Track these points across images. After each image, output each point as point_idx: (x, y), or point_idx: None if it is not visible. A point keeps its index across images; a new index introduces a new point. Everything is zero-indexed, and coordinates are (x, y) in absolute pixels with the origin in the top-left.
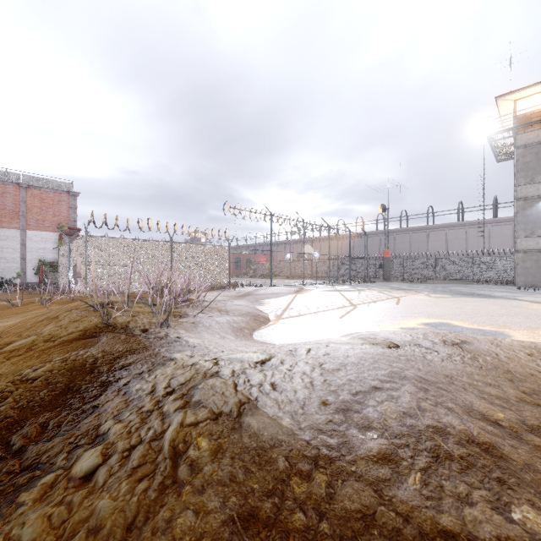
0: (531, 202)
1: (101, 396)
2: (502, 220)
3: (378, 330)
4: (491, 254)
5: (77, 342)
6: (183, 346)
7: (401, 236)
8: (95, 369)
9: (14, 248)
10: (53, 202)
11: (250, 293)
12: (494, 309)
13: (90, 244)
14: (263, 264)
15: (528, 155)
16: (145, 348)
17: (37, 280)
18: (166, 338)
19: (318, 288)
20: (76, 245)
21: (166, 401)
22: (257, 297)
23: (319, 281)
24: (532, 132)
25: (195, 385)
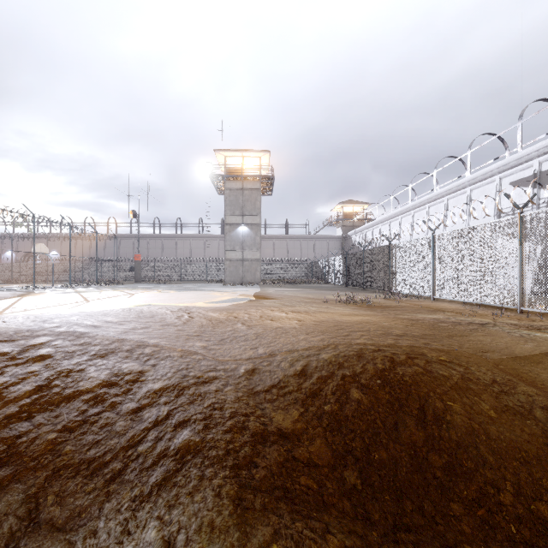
0: (233, 227)
1: None
2: None
3: None
4: (220, 261)
5: None
6: None
7: (154, 241)
8: None
9: None
10: None
11: None
12: (190, 296)
13: None
14: None
15: (232, 195)
16: None
17: None
18: None
19: (53, 291)
20: None
21: None
22: None
23: (58, 285)
24: (234, 181)
25: None
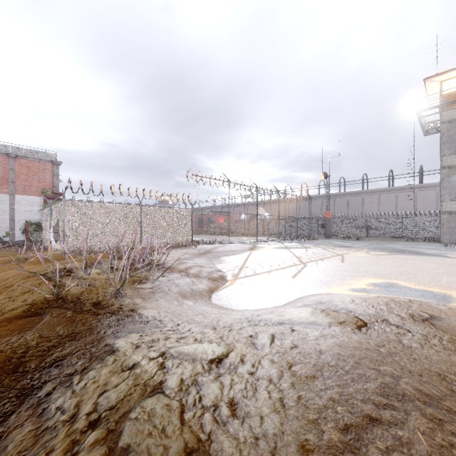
0: (455, 170)
1: (12, 414)
2: (427, 185)
3: (331, 291)
4: (417, 215)
5: (15, 323)
6: (134, 322)
7: (339, 199)
8: (19, 366)
9: (4, 210)
10: (39, 170)
11: (210, 251)
12: (433, 268)
13: (67, 207)
14: (221, 223)
15: (453, 129)
16: (90, 330)
17: (24, 238)
18: (117, 313)
19: (269, 245)
20: (56, 208)
21: (82, 447)
22: (216, 254)
23: (270, 239)
24: (455, 109)
25: (128, 411)
